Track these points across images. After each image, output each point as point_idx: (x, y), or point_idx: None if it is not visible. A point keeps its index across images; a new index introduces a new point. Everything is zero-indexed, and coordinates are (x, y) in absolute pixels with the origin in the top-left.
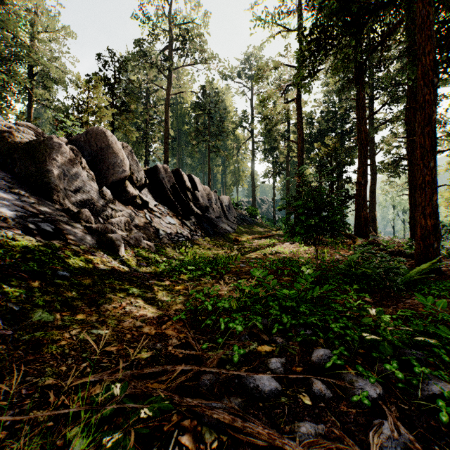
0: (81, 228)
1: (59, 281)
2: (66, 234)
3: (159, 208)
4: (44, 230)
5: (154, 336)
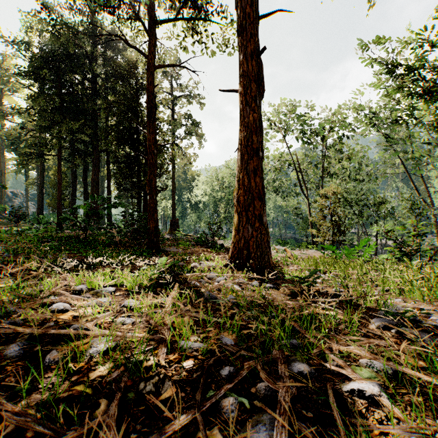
0: None
1: None
2: None
3: None
4: None
5: None
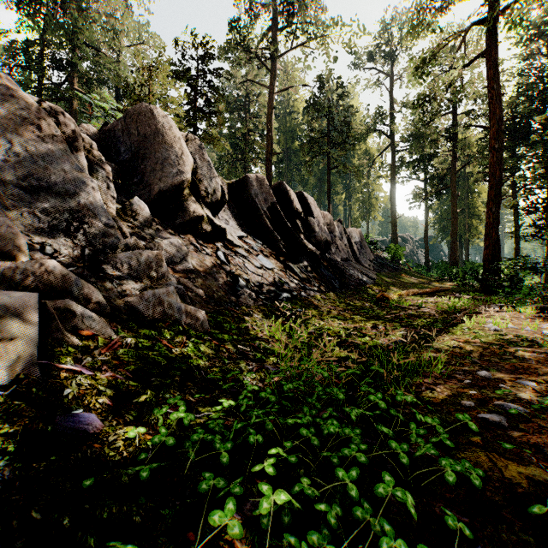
0: None
1: None
2: None
3: (246, 242)
4: None
5: None
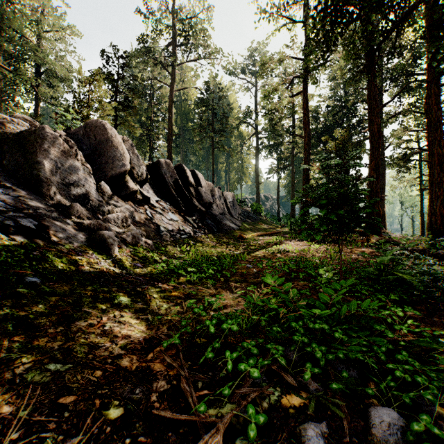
0: (71, 224)
1: (23, 290)
2: (51, 231)
3: (161, 204)
4: (24, 226)
5: (134, 373)
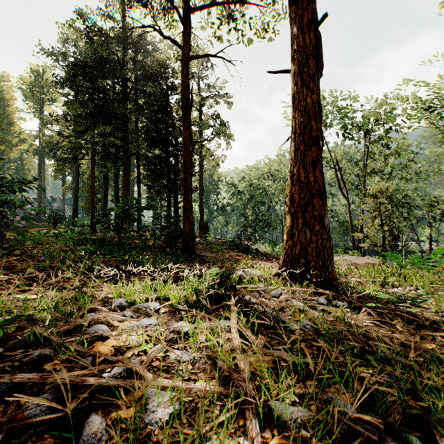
0: None
1: None
2: None
3: None
4: None
5: None
